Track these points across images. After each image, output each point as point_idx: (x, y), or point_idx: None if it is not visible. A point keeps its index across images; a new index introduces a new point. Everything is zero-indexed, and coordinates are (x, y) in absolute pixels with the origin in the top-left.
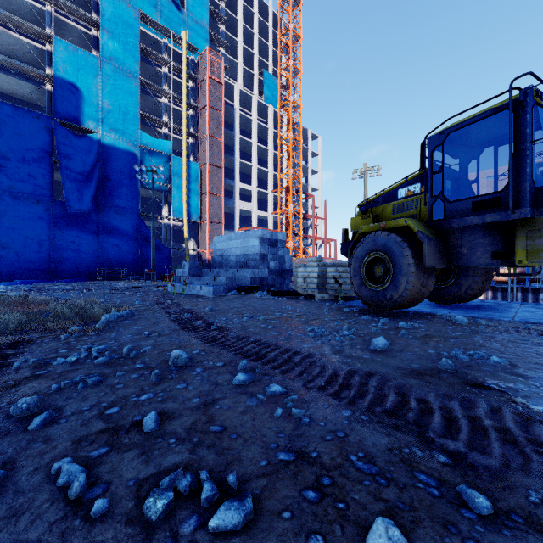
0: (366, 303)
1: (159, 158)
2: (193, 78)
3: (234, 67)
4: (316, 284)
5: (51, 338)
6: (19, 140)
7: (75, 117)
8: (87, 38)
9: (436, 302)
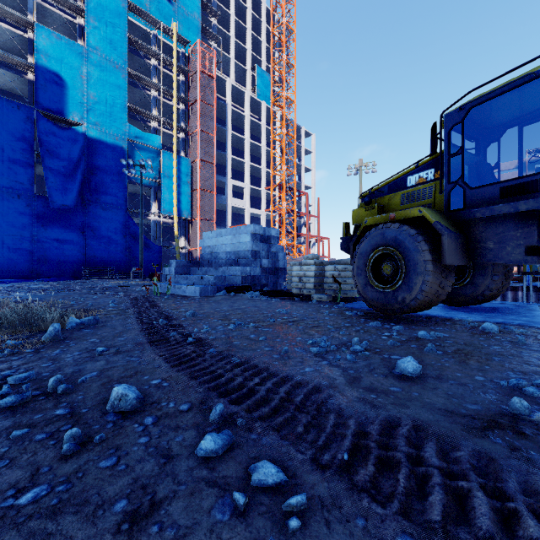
0: (373, 306)
1: (148, 152)
2: (183, 71)
3: (226, 62)
4: (313, 284)
5: None
6: None
7: (58, 108)
8: (73, 27)
9: (448, 304)
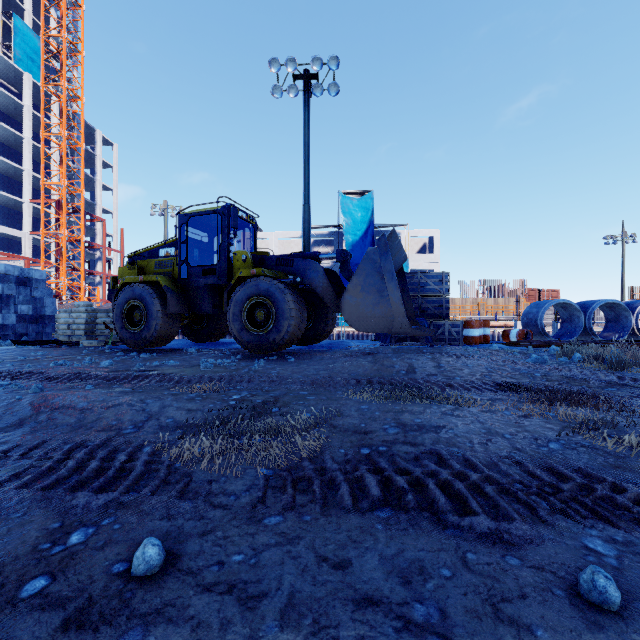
0: (127, 343)
1: None
2: None
3: None
4: (84, 331)
5: None
6: None
7: None
8: None
9: (196, 341)
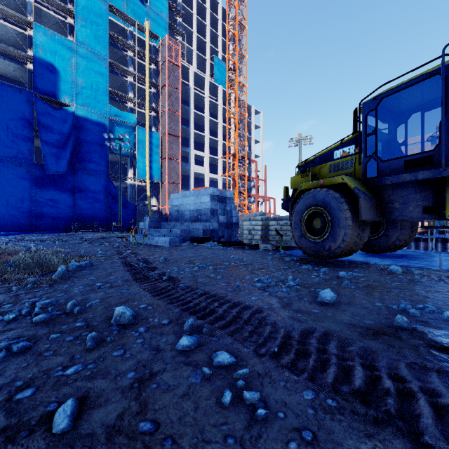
0: (306, 253)
1: (125, 128)
2: (154, 61)
3: (190, 53)
4: (260, 236)
5: (2, 290)
6: (4, 111)
7: (52, 92)
8: (64, 25)
9: (367, 251)
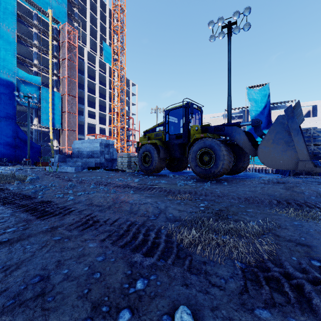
0: (143, 171)
1: (31, 87)
2: (56, 39)
3: (84, 36)
4: (127, 165)
5: (9, 185)
6: None
7: None
8: None
9: (171, 171)
